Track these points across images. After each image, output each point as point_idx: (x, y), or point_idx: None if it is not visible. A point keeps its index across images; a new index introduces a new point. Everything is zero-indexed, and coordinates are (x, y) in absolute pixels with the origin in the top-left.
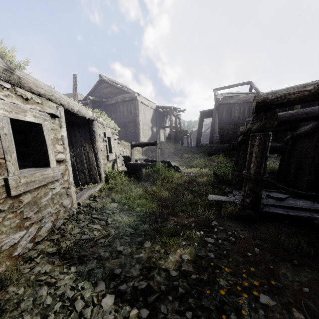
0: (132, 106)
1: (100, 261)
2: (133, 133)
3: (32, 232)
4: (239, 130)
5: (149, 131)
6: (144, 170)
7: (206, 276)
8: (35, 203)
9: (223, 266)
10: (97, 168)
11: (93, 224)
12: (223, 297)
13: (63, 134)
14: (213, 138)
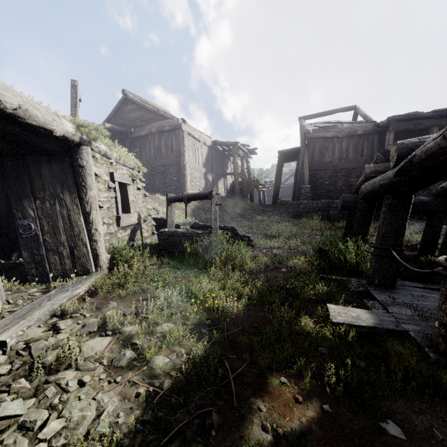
0: (174, 140)
1: None
2: (175, 183)
3: None
4: (340, 178)
5: (201, 179)
6: (189, 245)
7: None
8: None
9: None
10: (91, 243)
11: None
12: None
13: None
14: (299, 191)
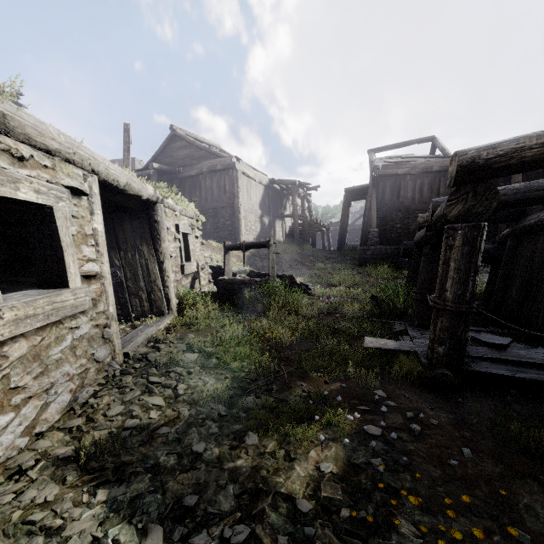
0: (227, 180)
1: (158, 477)
2: (228, 227)
3: (28, 414)
4: (413, 221)
5: (256, 223)
6: (248, 292)
7: (371, 513)
8: (35, 358)
9: (405, 492)
10: (164, 289)
11: (150, 394)
12: None
13: (96, 227)
14: (367, 235)
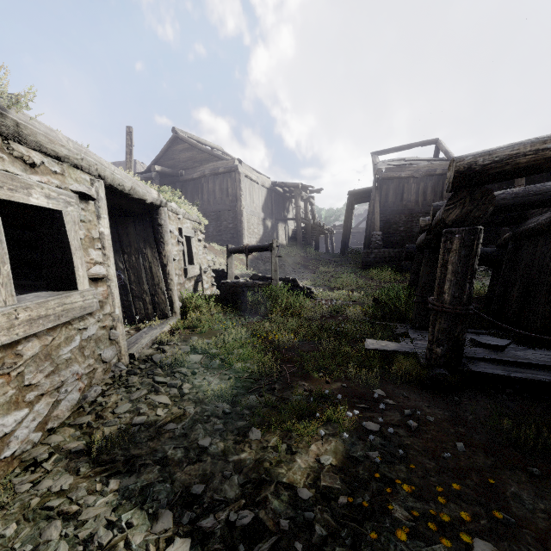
0: (229, 183)
1: (166, 469)
2: (231, 230)
3: (41, 410)
4: (417, 224)
5: (259, 226)
6: (251, 295)
7: (367, 500)
8: (47, 357)
9: (399, 481)
10: (167, 292)
11: (156, 393)
12: (401, 544)
13: (103, 231)
14: (370, 238)
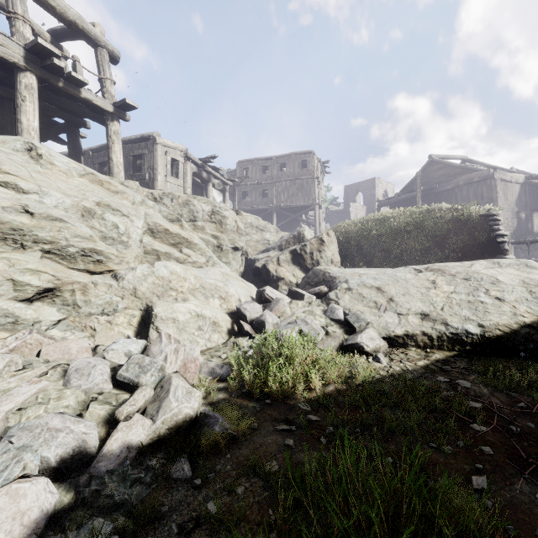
0: (484, 189)
1: None
2: None
3: None
4: None
5: (512, 219)
6: None
7: None
8: None
9: None
10: None
11: None
12: None
13: None
14: None
